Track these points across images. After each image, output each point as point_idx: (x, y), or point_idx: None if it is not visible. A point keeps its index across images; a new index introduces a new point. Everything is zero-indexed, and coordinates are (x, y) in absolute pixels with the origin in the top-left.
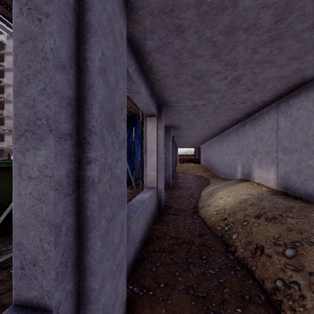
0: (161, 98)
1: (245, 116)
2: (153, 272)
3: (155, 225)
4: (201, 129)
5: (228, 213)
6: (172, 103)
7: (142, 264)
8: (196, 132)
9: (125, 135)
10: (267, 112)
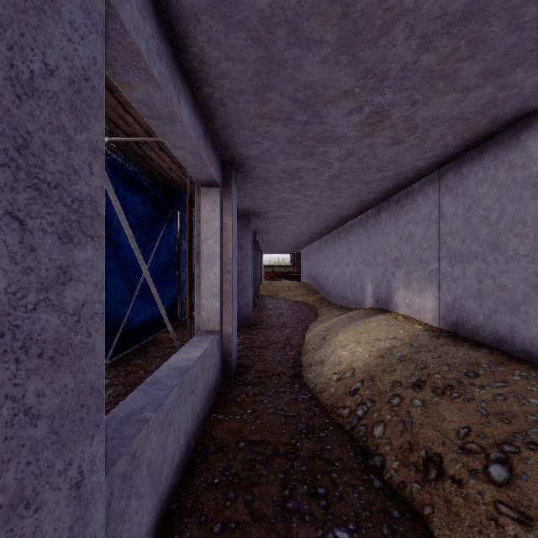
0: (230, 148)
1: (381, 196)
2: None
3: (216, 415)
4: (305, 219)
5: (360, 379)
6: (253, 162)
7: (177, 532)
8: (295, 224)
9: (99, 201)
10: (420, 189)
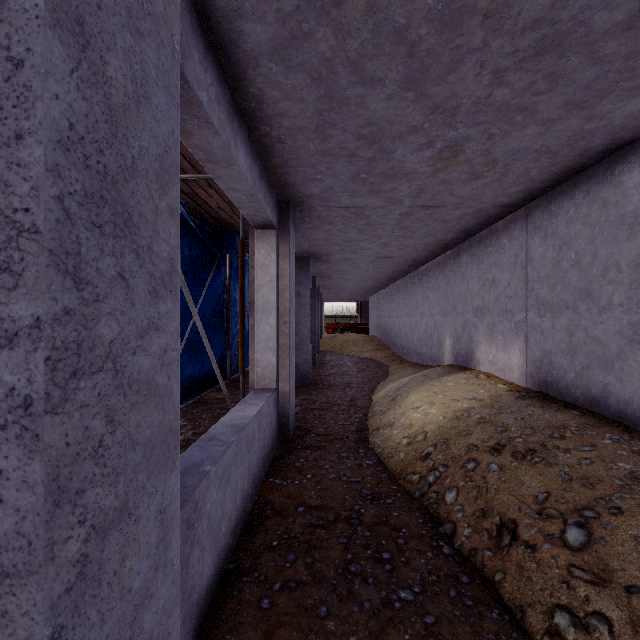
0: (287, 187)
1: (461, 235)
2: (263, 612)
3: (273, 479)
4: (373, 262)
5: (433, 443)
6: (313, 200)
7: (236, 590)
8: (361, 268)
9: (176, 258)
10: (505, 228)
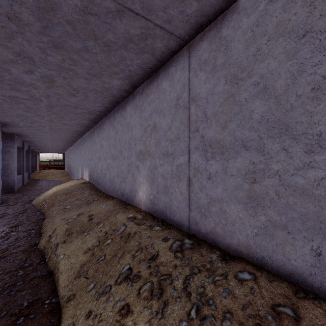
0: None
1: (79, 135)
2: None
3: None
4: (52, 139)
5: (49, 196)
6: (8, 122)
7: None
8: (48, 140)
9: None
10: (87, 136)
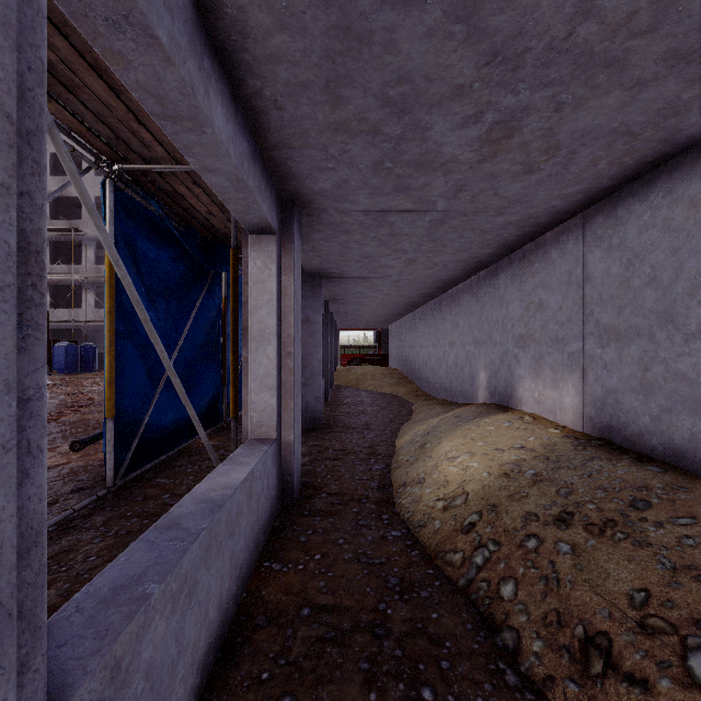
0: (290, 179)
1: (500, 251)
2: None
3: (269, 563)
4: (395, 283)
5: (477, 508)
6: (323, 199)
7: None
8: (382, 291)
9: None
10: (555, 240)
